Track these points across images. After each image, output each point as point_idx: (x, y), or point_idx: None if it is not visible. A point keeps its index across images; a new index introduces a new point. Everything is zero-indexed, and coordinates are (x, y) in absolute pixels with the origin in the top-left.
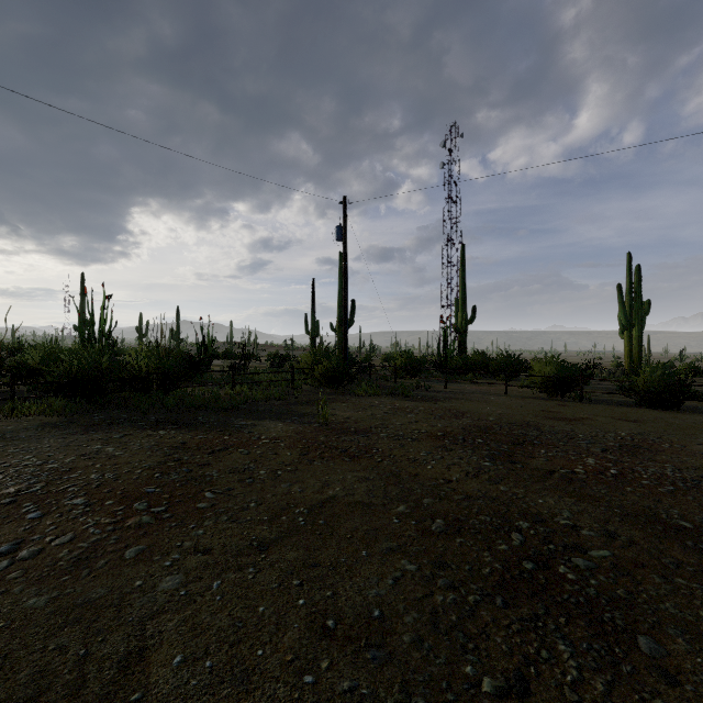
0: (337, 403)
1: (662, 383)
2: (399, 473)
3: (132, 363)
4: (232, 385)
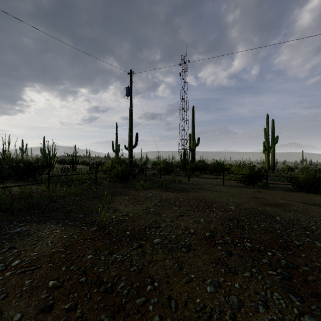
0: (122, 197)
1: (315, 179)
2: None
3: None
4: (47, 183)
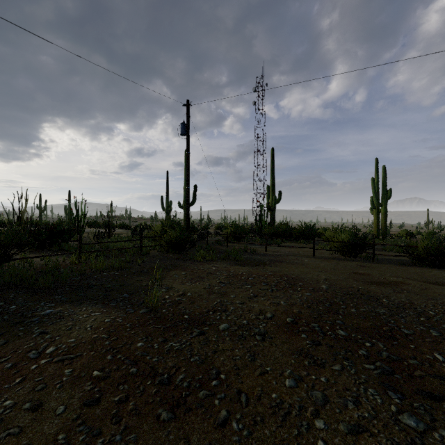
0: (176, 271)
1: (441, 248)
2: None
3: None
4: (78, 253)
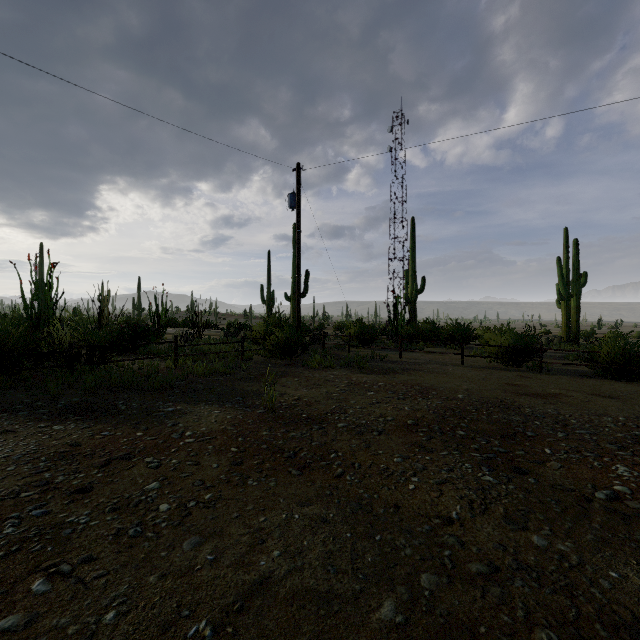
0: (289, 378)
1: (628, 354)
2: (370, 504)
3: (55, 334)
4: (174, 357)
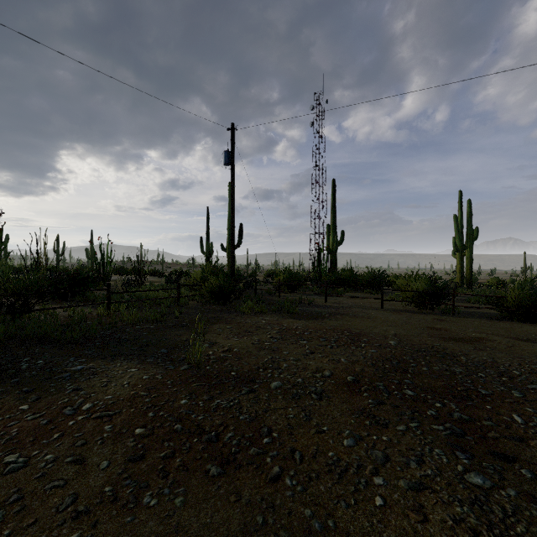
0: (220, 325)
1: (534, 299)
2: None
3: None
4: (107, 304)
